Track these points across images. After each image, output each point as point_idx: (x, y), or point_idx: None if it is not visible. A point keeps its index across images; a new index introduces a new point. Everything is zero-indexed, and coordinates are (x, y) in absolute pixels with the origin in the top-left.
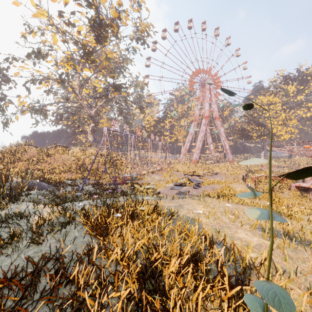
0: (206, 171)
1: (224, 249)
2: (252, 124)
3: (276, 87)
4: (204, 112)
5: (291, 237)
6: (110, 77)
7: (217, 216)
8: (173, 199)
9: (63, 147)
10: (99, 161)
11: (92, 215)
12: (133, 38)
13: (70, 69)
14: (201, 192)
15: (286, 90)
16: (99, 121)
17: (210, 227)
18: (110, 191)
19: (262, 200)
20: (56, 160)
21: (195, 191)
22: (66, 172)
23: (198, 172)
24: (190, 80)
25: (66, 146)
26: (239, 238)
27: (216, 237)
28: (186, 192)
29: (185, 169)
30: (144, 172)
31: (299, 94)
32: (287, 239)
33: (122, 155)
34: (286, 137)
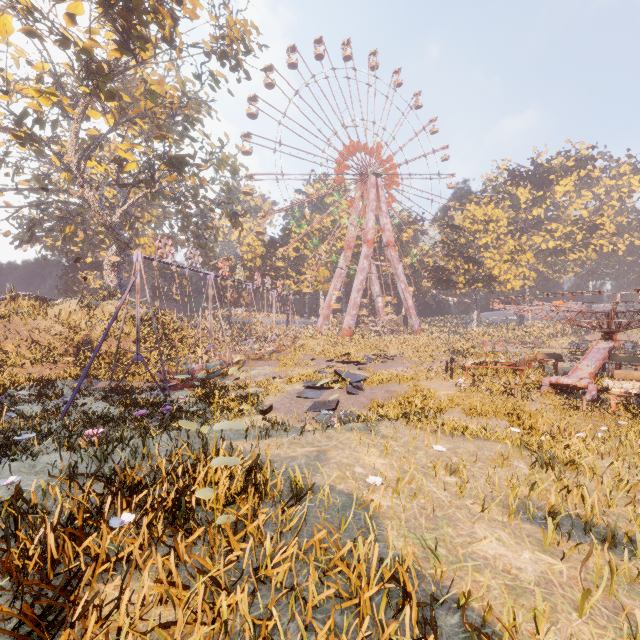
0: (372, 352)
1: (461, 623)
2: (456, 259)
3: (497, 190)
4: (365, 231)
5: (597, 530)
6: (156, 137)
7: (417, 484)
8: (303, 432)
9: (34, 300)
10: (129, 334)
11: (50, 513)
12: (213, 53)
13: (47, 104)
14: (365, 402)
15: (514, 197)
16: (136, 241)
17: (407, 530)
18: (142, 414)
19: (493, 417)
20: (11, 332)
21: (351, 400)
22: (38, 361)
23: (356, 356)
24: (338, 164)
25: (43, 298)
26: (486, 559)
27: (426, 568)
28: (332, 404)
29: (329, 349)
30: (237, 358)
31: (536, 206)
32: (606, 551)
33: (187, 320)
34: (515, 286)
